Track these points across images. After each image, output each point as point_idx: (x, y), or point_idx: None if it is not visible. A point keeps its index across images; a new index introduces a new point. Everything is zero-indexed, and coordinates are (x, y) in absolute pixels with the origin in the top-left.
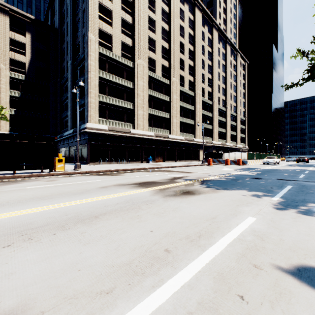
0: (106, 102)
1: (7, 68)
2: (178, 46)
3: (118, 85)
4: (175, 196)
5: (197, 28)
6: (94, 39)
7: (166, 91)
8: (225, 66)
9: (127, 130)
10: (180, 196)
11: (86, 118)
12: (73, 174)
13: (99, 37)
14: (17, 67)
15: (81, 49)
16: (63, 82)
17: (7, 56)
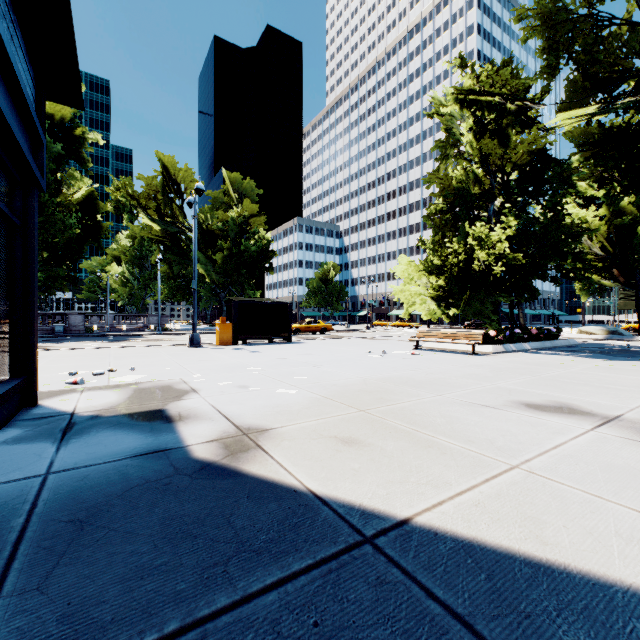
0: None
1: None
2: None
3: None
4: (169, 338)
5: None
6: None
7: None
8: None
9: None
10: (167, 338)
11: None
12: None
13: None
14: None
15: None
16: None
17: None
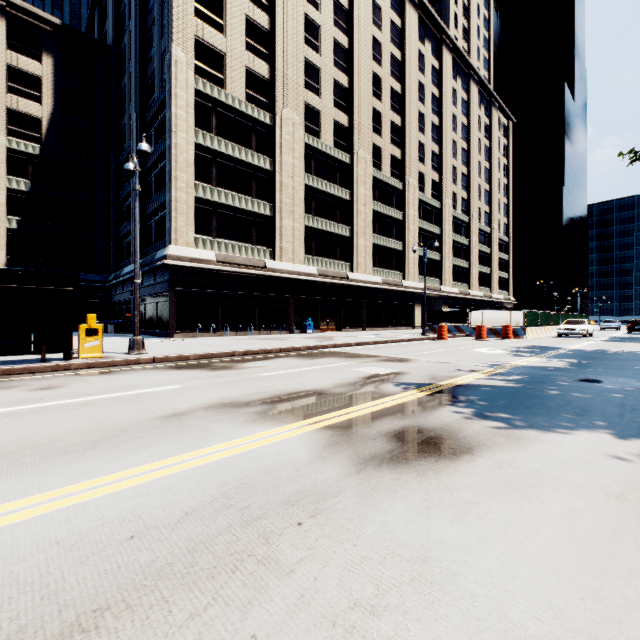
0: (212, 199)
1: (0, 129)
2: (370, 81)
3: (238, 164)
4: (395, 463)
5: (408, 44)
6: (184, 59)
7: (342, 179)
8: (468, 127)
9: (258, 261)
10: (412, 463)
11: (167, 235)
12: (120, 367)
13: (196, 57)
14: (24, 128)
15: (158, 86)
16: (123, 160)
17: (2, 103)
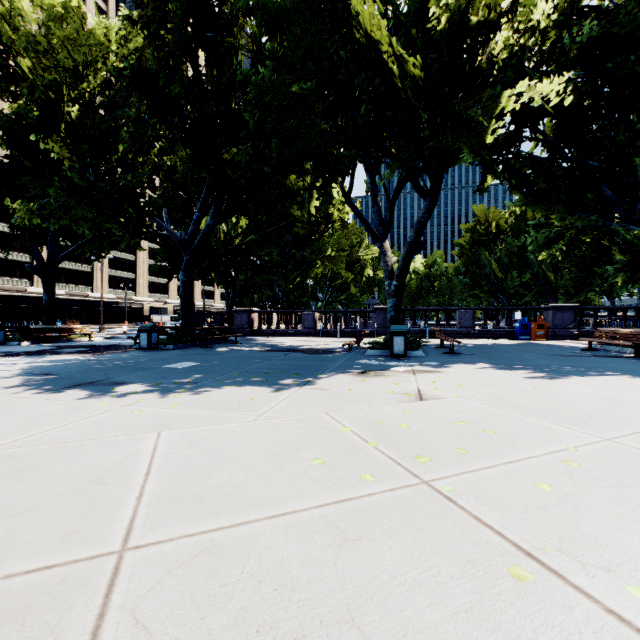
0: None
1: None
2: None
3: (7, 234)
4: None
5: None
6: None
7: None
8: None
9: (21, 288)
10: None
11: None
12: None
13: None
14: None
15: None
16: None
17: None
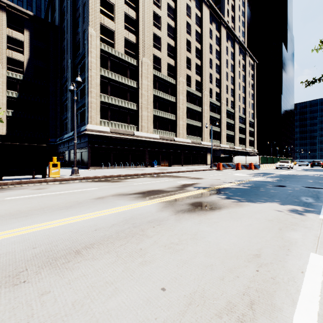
0: (108, 102)
1: (3, 67)
2: (185, 43)
3: (121, 85)
4: (190, 212)
5: (204, 25)
6: (95, 34)
7: (171, 92)
8: (234, 65)
9: (130, 132)
10: (196, 212)
11: (86, 119)
12: (69, 181)
13: (100, 33)
14: (15, 66)
15: (81, 46)
16: (63, 82)
17: (4, 54)
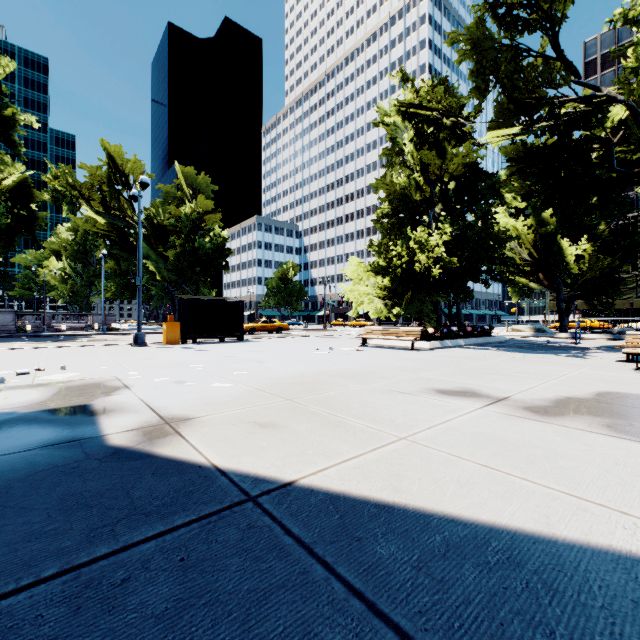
0: None
1: None
2: None
3: None
4: (113, 338)
5: None
6: None
7: None
8: None
9: None
10: (111, 338)
11: None
12: None
13: None
14: None
15: None
16: None
17: None
